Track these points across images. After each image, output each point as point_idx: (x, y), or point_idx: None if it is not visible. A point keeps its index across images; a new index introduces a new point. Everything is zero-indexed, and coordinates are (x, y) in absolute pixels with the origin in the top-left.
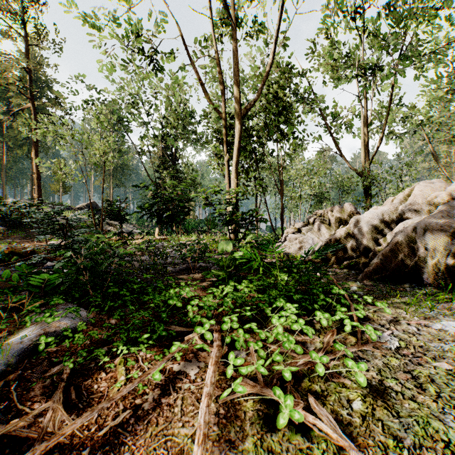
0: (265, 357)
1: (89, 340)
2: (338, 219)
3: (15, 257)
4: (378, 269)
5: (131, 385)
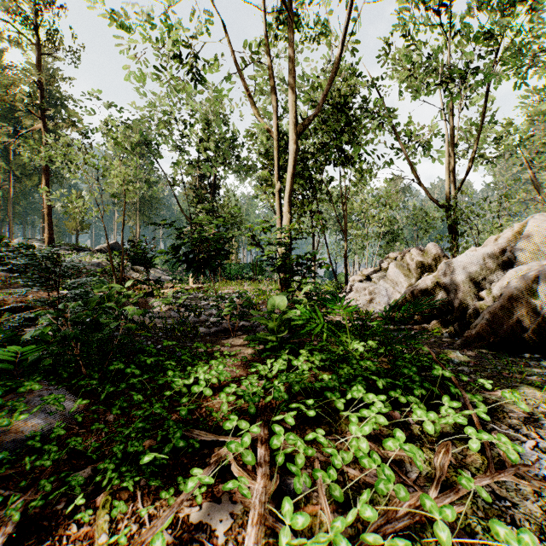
0: (343, 499)
1: (67, 454)
2: (420, 264)
3: (7, 313)
4: (484, 332)
5: None
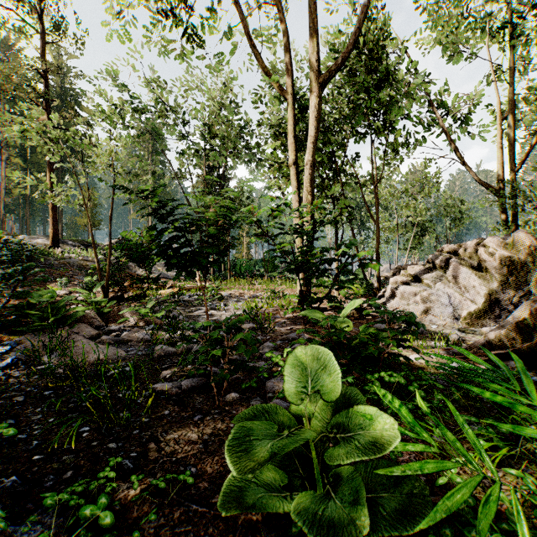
0: None
1: None
2: (507, 260)
3: None
4: None
5: None
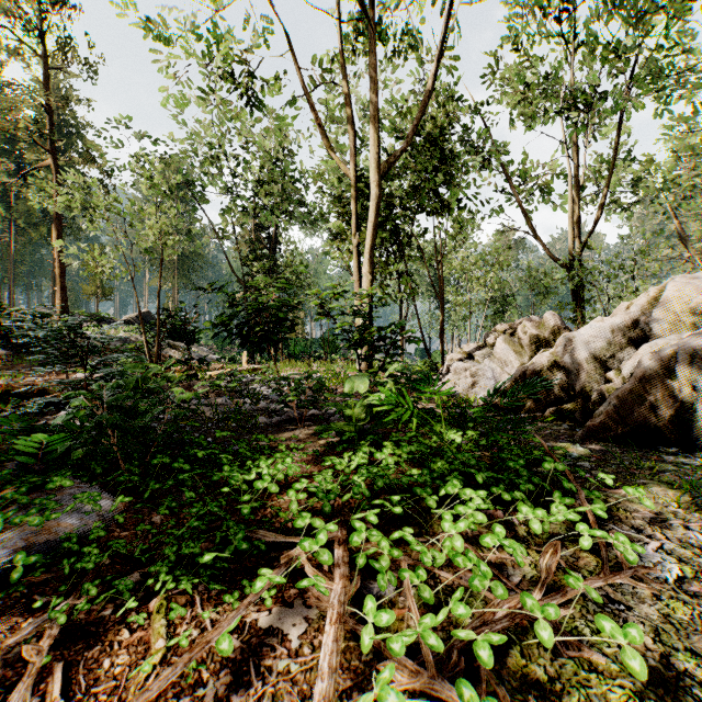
0: (433, 601)
1: (109, 558)
2: (535, 338)
3: (15, 400)
4: (610, 421)
5: (171, 672)
